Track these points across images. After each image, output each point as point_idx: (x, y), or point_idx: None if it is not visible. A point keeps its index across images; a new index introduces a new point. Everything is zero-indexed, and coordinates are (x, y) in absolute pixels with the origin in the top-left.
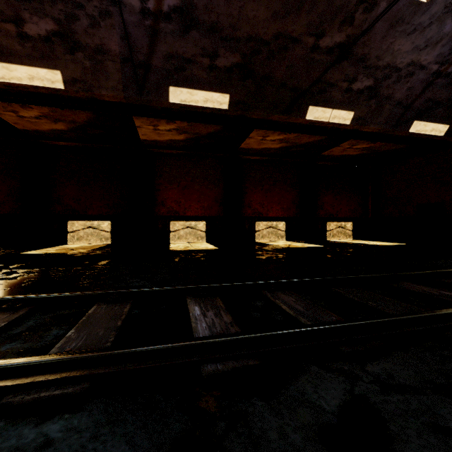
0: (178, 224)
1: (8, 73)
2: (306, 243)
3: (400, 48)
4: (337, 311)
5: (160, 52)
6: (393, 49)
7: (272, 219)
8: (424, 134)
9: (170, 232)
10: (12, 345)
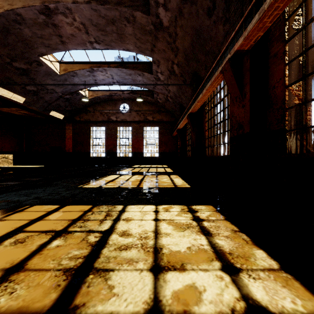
0: None
1: None
2: None
3: (49, 82)
4: None
5: None
6: (46, 81)
7: None
8: (55, 117)
9: None
10: None
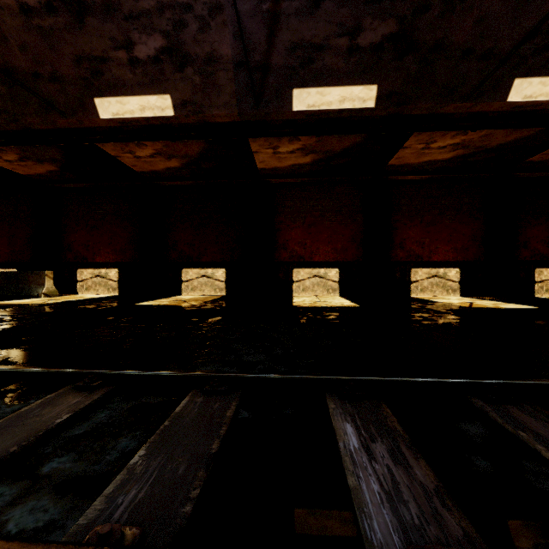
0: (303, 272)
1: (121, 107)
2: (498, 301)
3: None
4: None
5: (281, 44)
6: None
7: (438, 265)
8: None
9: (293, 282)
10: (61, 461)
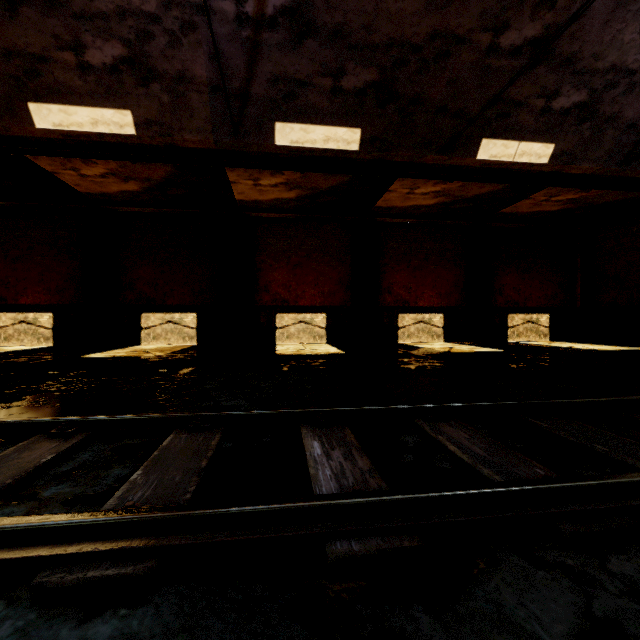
0: (287, 317)
1: (66, 118)
2: (475, 346)
3: (633, 38)
4: (541, 457)
5: (263, 74)
6: (622, 40)
7: (424, 311)
8: None
9: (276, 328)
10: (59, 488)
